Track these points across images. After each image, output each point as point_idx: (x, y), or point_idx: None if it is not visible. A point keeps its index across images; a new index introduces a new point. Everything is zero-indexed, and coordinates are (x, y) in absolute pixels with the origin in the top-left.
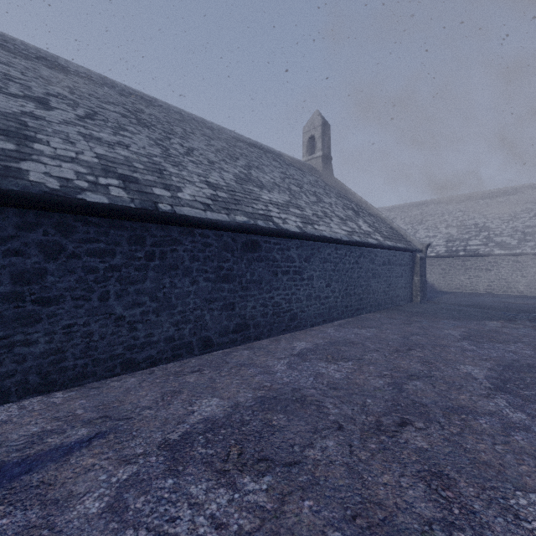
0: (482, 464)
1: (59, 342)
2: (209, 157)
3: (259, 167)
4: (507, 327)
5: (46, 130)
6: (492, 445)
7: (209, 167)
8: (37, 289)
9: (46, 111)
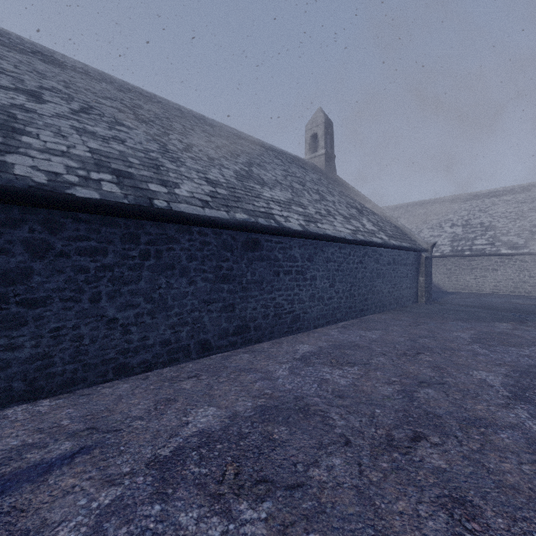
0: (510, 488)
1: (46, 347)
2: (209, 153)
3: (260, 165)
4: (518, 330)
5: (36, 123)
6: (517, 465)
7: (209, 164)
8: (22, 290)
9: (38, 104)
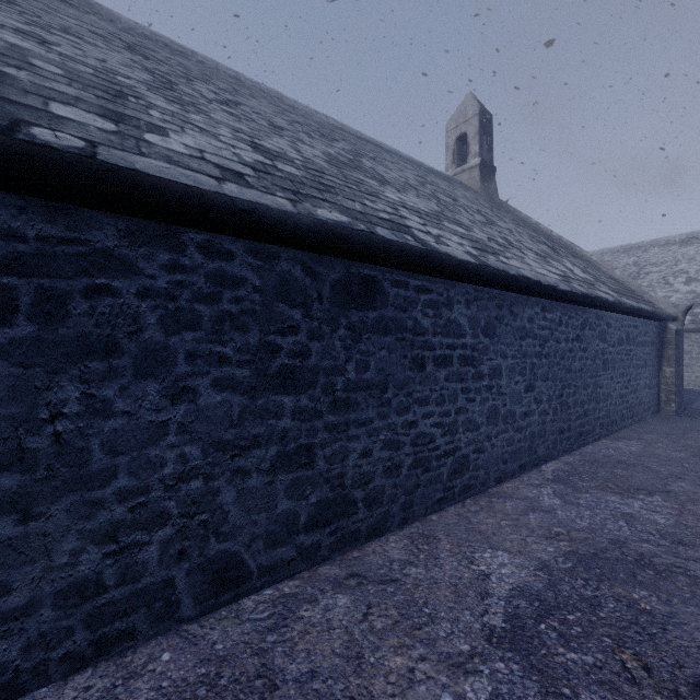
0: None
1: None
2: (275, 120)
3: (376, 159)
4: None
5: None
6: None
7: (269, 130)
8: None
9: None
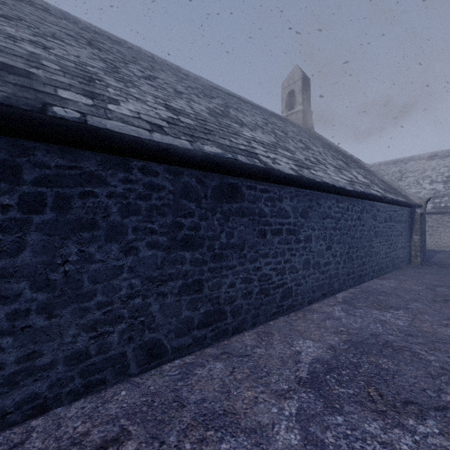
0: None
1: None
2: (177, 87)
3: (238, 109)
4: None
5: None
6: None
7: (174, 95)
8: None
9: None
